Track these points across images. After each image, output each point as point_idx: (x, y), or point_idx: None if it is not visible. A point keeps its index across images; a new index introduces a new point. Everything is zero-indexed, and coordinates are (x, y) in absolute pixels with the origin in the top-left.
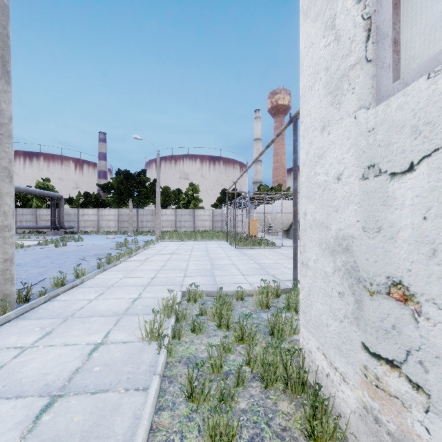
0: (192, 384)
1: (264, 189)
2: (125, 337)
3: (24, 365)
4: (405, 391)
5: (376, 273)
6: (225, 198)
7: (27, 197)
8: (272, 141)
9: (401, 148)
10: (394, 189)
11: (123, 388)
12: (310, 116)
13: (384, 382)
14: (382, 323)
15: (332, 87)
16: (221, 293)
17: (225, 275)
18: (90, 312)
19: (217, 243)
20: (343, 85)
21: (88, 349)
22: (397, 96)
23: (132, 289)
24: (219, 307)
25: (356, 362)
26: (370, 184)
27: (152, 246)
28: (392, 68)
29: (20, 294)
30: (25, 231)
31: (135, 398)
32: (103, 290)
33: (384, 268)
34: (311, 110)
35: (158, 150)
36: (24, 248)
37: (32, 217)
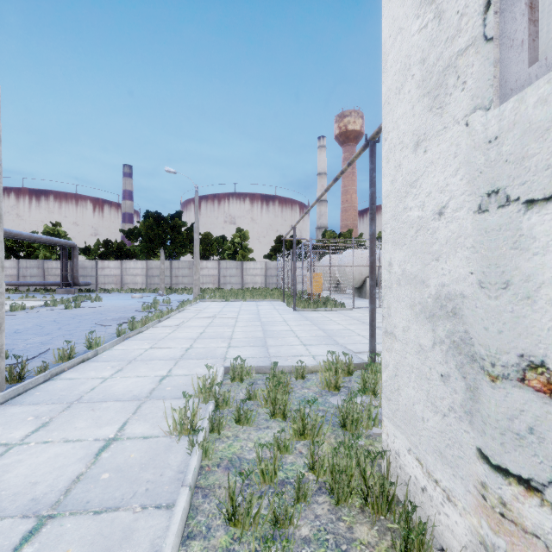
0: (234, 501)
1: (330, 236)
2: (146, 430)
3: (7, 471)
4: (551, 529)
5: (502, 349)
6: (281, 247)
7: (33, 245)
8: (342, 173)
9: (544, 161)
10: (531, 224)
11: (139, 505)
12: (397, 129)
13: (514, 510)
14: (511, 423)
15: (431, 85)
16: (275, 369)
17: (281, 346)
18: (102, 395)
19: (271, 304)
20: (448, 80)
21: (95, 447)
22: (537, 84)
23: (161, 363)
24: (272, 390)
25: (467, 475)
26: (491, 219)
27: (189, 307)
28: (527, 45)
29: (12, 371)
30: (29, 289)
31: (154, 520)
32: (122, 365)
33: (514, 342)
34: (398, 122)
35: (197, 186)
36: (26, 311)
37: (38, 271)
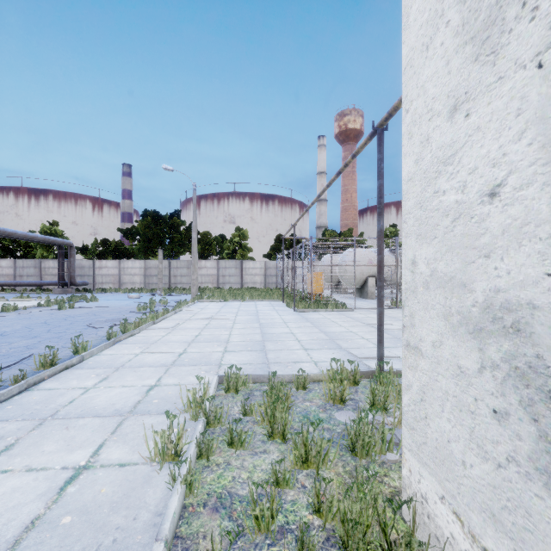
0: None
1: (330, 235)
2: (125, 455)
3: None
4: None
5: None
6: (281, 246)
7: (30, 245)
8: (345, 166)
9: None
10: None
11: None
12: (424, 95)
13: None
14: None
15: (476, 27)
16: (274, 380)
17: (280, 350)
18: (81, 409)
19: (271, 304)
20: (505, 12)
21: (61, 478)
22: None
23: (150, 370)
24: (270, 407)
25: None
26: None
27: (186, 308)
28: None
29: None
30: (26, 289)
31: None
32: (108, 373)
33: None
34: (426, 85)
35: (194, 184)
36: (18, 311)
37: (35, 270)
